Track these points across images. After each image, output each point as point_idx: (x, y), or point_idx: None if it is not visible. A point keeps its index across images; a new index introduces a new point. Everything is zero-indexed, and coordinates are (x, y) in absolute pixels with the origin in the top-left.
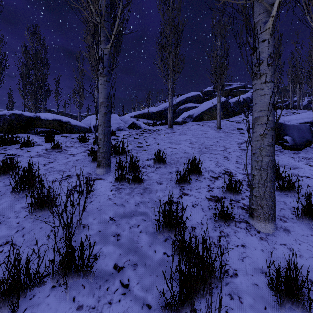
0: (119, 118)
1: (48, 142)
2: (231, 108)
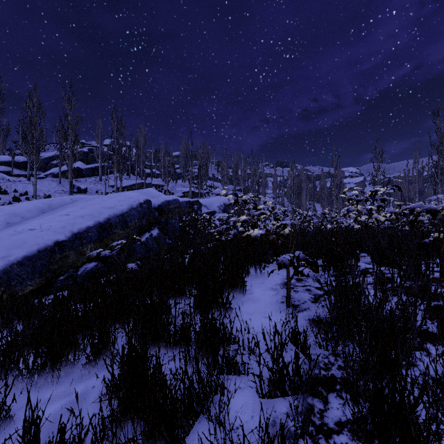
0: None
1: None
2: (82, 172)
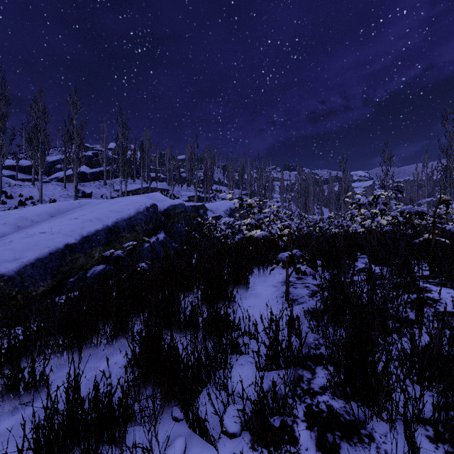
0: None
1: None
2: (87, 177)
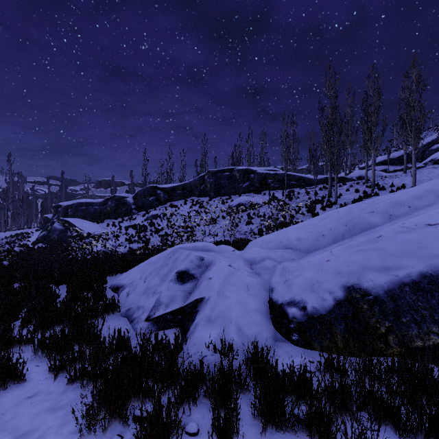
0: (368, 172)
1: (344, 185)
2: None
